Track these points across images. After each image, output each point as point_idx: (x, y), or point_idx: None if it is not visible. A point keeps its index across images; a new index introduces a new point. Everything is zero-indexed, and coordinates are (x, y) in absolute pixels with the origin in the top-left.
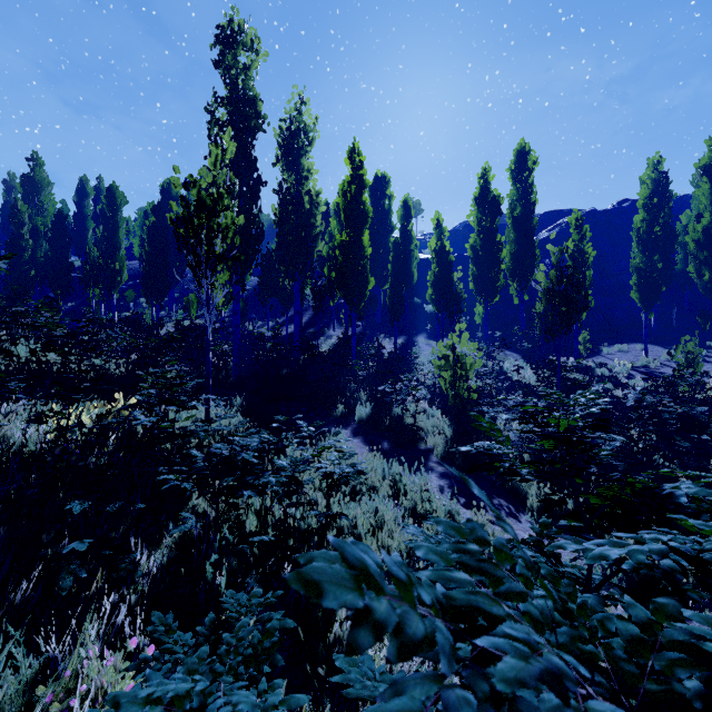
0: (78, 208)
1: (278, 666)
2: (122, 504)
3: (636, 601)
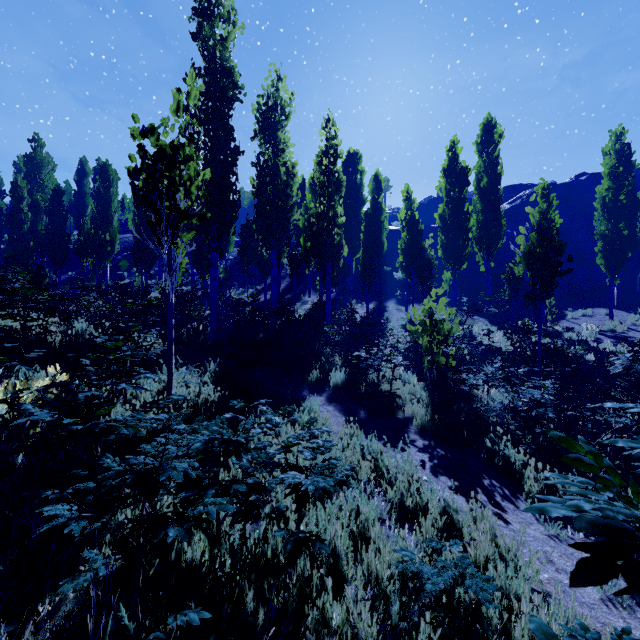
0: (78, 186)
1: None
2: None
3: None
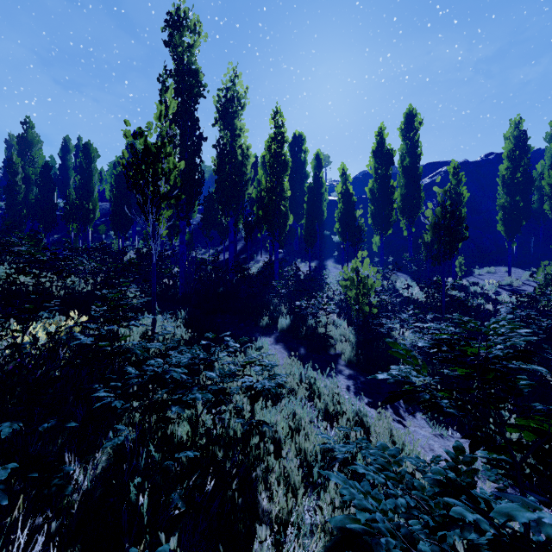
0: (62, 161)
1: None
2: (55, 423)
3: None
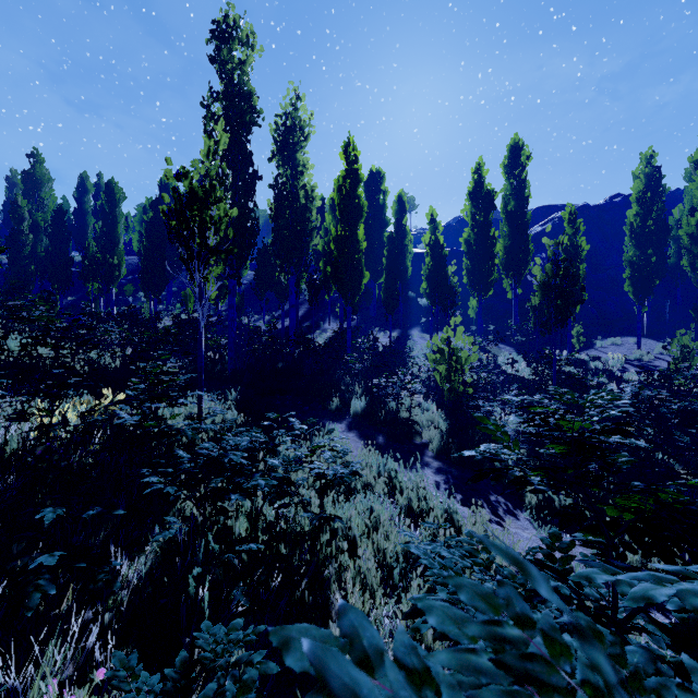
0: (78, 204)
1: (266, 689)
2: (101, 510)
3: (684, 648)
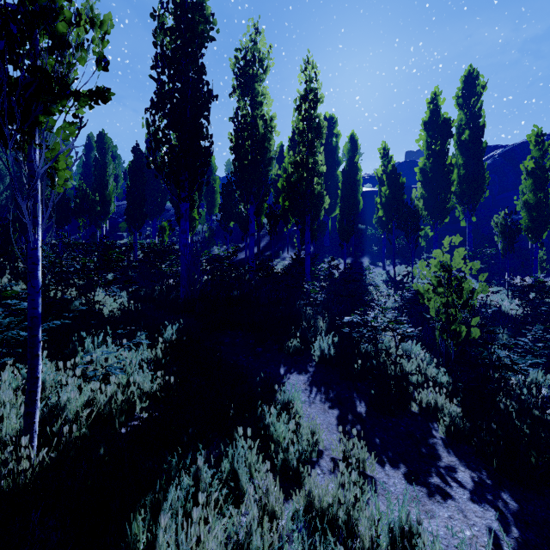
0: (86, 159)
1: None
2: None
3: None
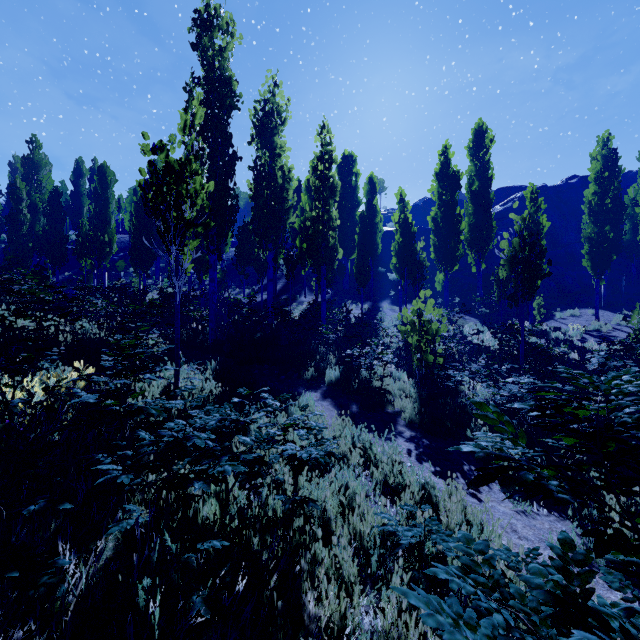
0: (74, 187)
1: None
2: (45, 504)
3: None
